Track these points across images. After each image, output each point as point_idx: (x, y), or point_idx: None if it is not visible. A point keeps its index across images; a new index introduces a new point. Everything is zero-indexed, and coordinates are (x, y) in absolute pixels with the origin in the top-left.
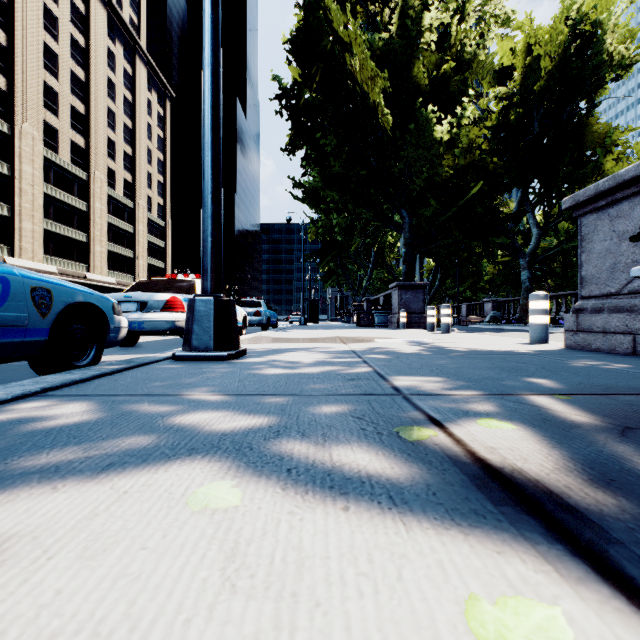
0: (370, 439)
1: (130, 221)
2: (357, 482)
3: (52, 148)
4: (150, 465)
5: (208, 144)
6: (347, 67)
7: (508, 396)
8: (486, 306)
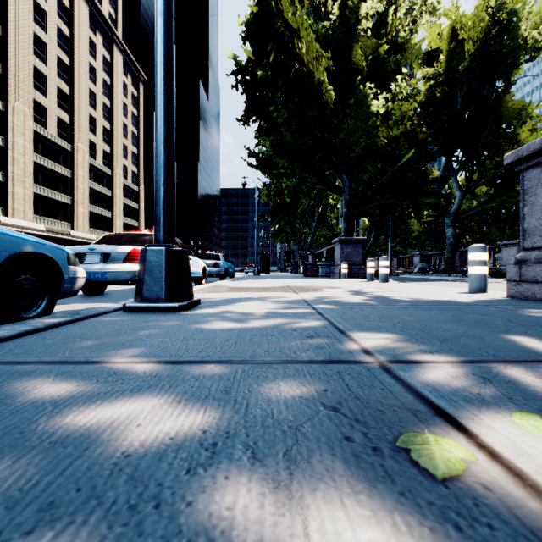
0: (366, 469)
1: (108, 186)
2: None
3: (41, 123)
4: None
5: (160, 93)
6: (295, 50)
7: (510, 364)
8: (414, 259)
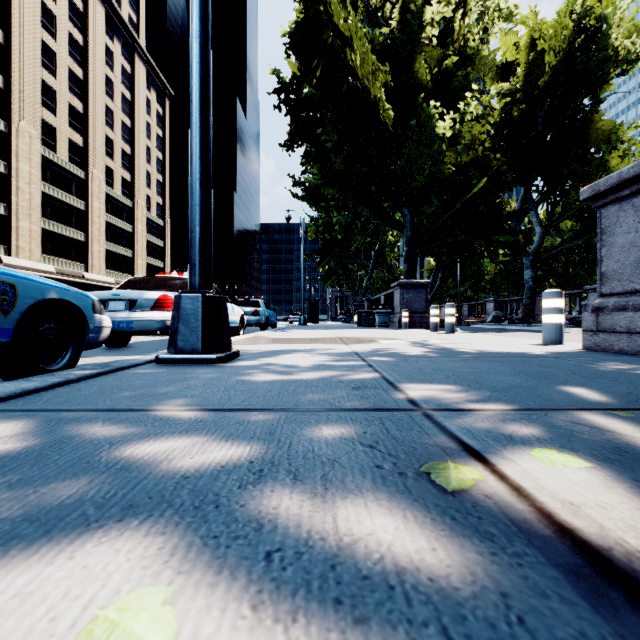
0: (390, 486)
1: (129, 220)
2: (381, 587)
3: (50, 146)
4: (51, 543)
5: (196, 124)
6: (347, 62)
7: (552, 412)
8: (488, 306)
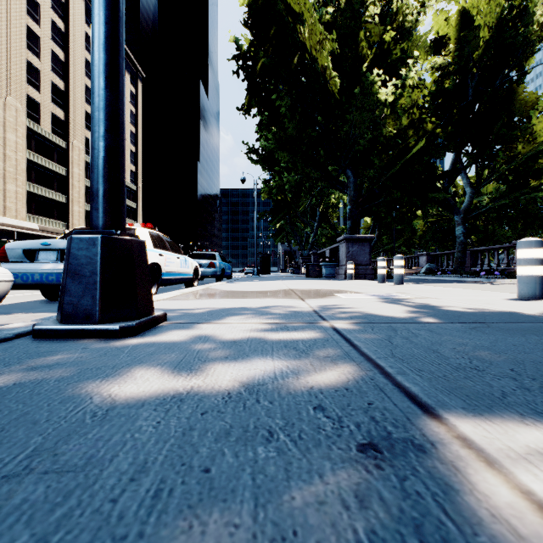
0: None
1: None
2: None
3: (34, 119)
4: None
5: None
6: (297, 35)
7: None
8: (421, 259)
